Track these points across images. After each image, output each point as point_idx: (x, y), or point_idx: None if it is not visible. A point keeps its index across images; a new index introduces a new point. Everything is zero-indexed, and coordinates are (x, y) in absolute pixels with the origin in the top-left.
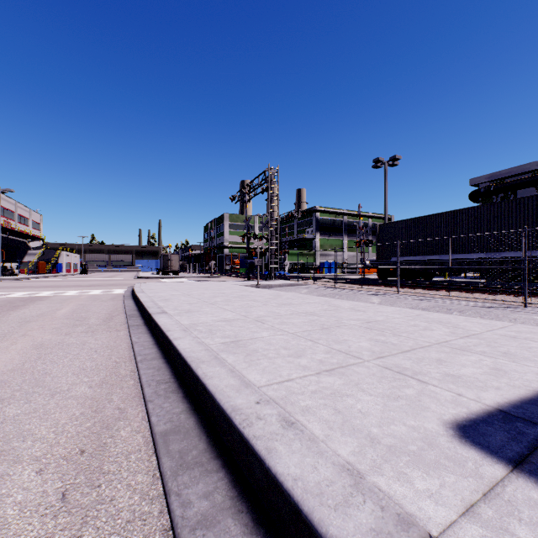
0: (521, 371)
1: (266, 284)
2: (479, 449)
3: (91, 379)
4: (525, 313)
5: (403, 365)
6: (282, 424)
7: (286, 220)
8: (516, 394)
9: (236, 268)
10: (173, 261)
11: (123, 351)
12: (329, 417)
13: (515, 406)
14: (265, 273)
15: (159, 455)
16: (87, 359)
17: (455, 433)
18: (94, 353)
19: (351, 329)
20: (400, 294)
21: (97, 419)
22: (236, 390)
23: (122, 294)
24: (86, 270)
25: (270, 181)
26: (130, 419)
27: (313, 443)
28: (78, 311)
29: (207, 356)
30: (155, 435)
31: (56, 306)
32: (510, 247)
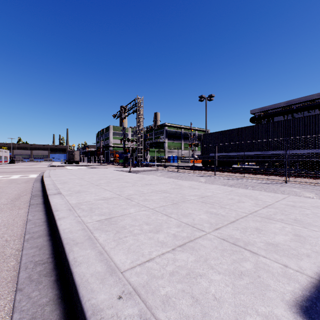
0: (313, 236)
1: (136, 170)
2: None
3: None
4: (288, 187)
5: (235, 235)
6: None
7: (148, 130)
8: None
9: (117, 159)
10: (75, 155)
11: (17, 229)
12: (189, 310)
13: None
14: (135, 163)
15: None
16: None
17: None
18: None
19: (192, 204)
20: (216, 176)
21: None
22: (101, 280)
23: (34, 178)
24: (13, 160)
25: (138, 106)
26: None
27: None
28: None
29: (82, 236)
30: None
31: None
32: (274, 148)
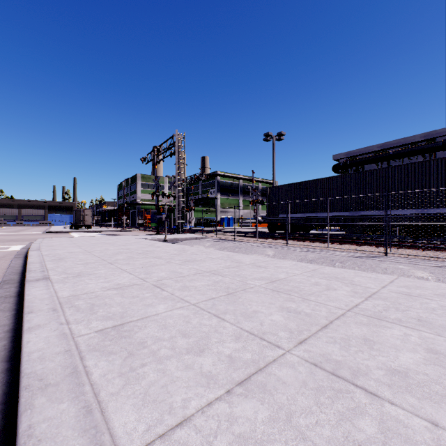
0: None
1: (174, 238)
2: None
3: None
4: (390, 262)
5: (333, 355)
6: None
7: (192, 181)
8: None
9: (148, 222)
10: (86, 216)
11: None
12: None
13: None
14: (174, 227)
15: None
16: None
17: None
18: None
19: (258, 294)
20: (288, 246)
21: None
22: None
23: (16, 251)
24: None
25: (177, 146)
26: None
27: None
28: None
29: (60, 368)
30: None
31: None
32: (367, 207)
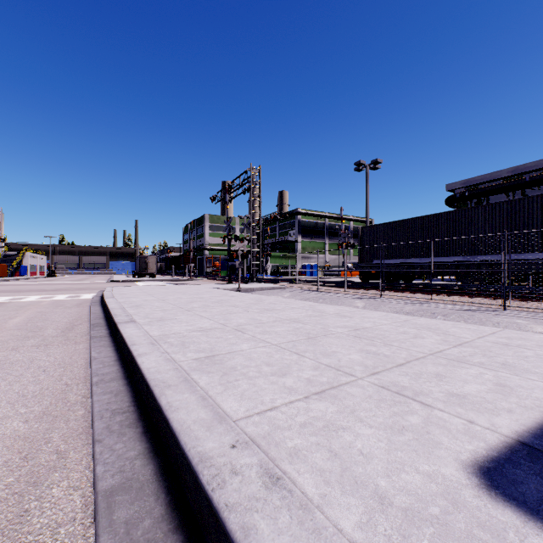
0: (527, 386)
1: (248, 287)
2: (515, 507)
3: (29, 410)
4: (506, 316)
5: (401, 382)
6: (264, 482)
7: (268, 222)
8: (532, 418)
9: (217, 271)
10: (150, 264)
11: (79, 370)
12: (324, 464)
13: (536, 435)
14: (246, 276)
15: (97, 529)
16: (30, 381)
17: (480, 481)
18: (42, 373)
19: (339, 339)
20: (383, 297)
21: (24, 470)
22: (207, 427)
23: (90, 299)
24: (53, 272)
25: (252, 182)
26: (69, 469)
27: (307, 513)
28: (34, 320)
29: (175, 377)
30: (97, 495)
31: (10, 314)
32: (487, 251)
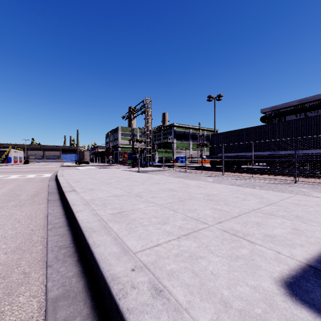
0: (311, 230)
1: (144, 170)
2: (308, 308)
3: (8, 246)
4: (296, 187)
5: (236, 228)
6: (151, 293)
7: (156, 131)
8: (315, 250)
9: (126, 160)
10: (86, 156)
11: (40, 221)
12: (189, 280)
13: (318, 261)
14: (143, 163)
15: None
16: (10, 228)
17: (285, 291)
18: (17, 223)
19: (198, 201)
20: (224, 176)
21: (2, 285)
22: (117, 257)
23: (49, 177)
24: (27, 161)
25: (146, 107)
26: (31, 284)
27: (178, 314)
28: (14, 190)
29: (98, 225)
30: (47, 301)
31: None
32: (284, 148)
